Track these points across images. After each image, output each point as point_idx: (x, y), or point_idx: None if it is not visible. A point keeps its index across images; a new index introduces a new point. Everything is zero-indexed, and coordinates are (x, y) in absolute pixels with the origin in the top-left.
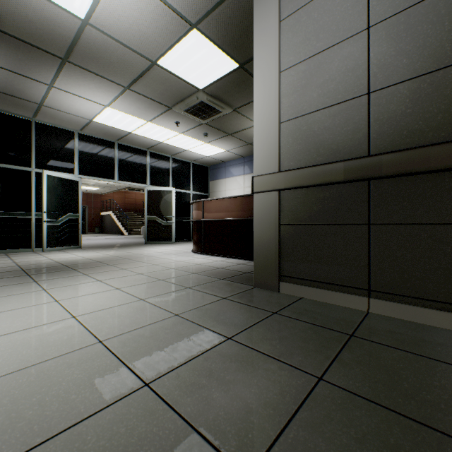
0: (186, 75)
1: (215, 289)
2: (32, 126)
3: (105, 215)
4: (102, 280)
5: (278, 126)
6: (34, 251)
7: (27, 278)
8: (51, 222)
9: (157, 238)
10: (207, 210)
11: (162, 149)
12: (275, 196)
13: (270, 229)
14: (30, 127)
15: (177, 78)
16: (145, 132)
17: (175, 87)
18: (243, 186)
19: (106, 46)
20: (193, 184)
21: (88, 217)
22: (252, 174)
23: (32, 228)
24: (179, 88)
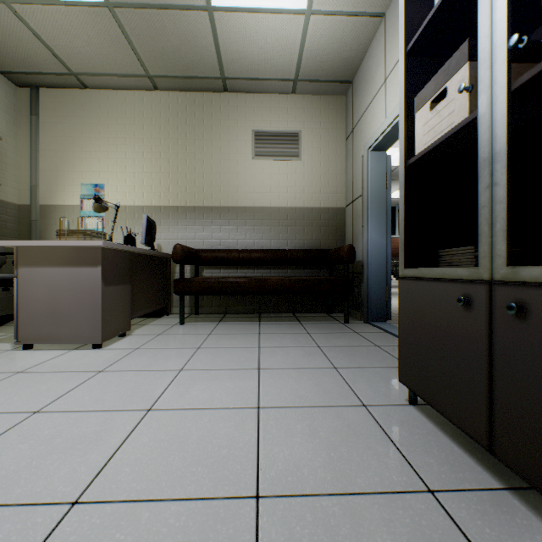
0: None
1: None
2: None
3: None
4: None
5: None
6: None
7: None
8: None
9: None
10: None
11: None
12: None
13: None
14: None
15: None
16: None
17: None
18: None
19: None
20: None
21: None
22: None
23: None
24: None
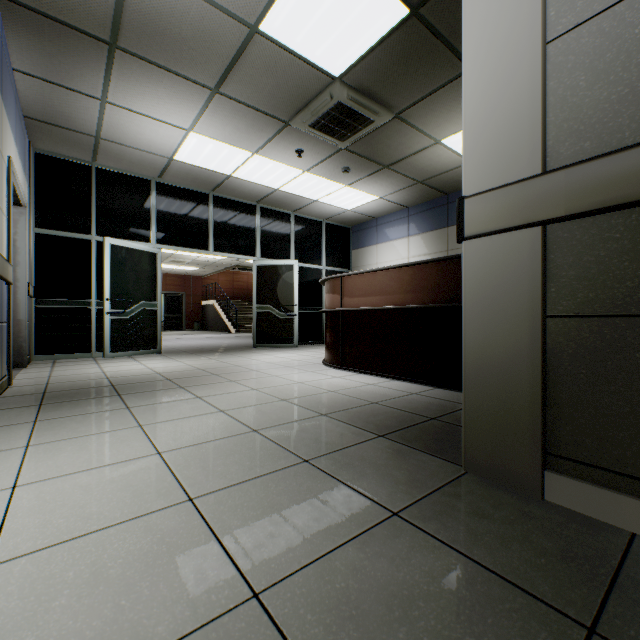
0: (310, 49)
1: (368, 470)
2: (92, 173)
3: (207, 304)
4: (144, 425)
5: (541, 50)
6: (94, 357)
7: (30, 413)
8: (117, 315)
9: (272, 338)
10: (349, 292)
11: (279, 201)
12: (531, 241)
13: (515, 329)
14: (89, 176)
15: (295, 59)
16: (251, 173)
17: (292, 80)
18: (406, 256)
19: (171, 4)
20: (326, 255)
21: (186, 308)
22: (422, 234)
23: (92, 323)
24: (299, 80)
